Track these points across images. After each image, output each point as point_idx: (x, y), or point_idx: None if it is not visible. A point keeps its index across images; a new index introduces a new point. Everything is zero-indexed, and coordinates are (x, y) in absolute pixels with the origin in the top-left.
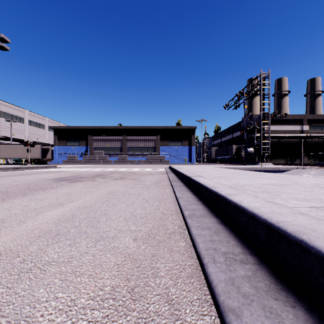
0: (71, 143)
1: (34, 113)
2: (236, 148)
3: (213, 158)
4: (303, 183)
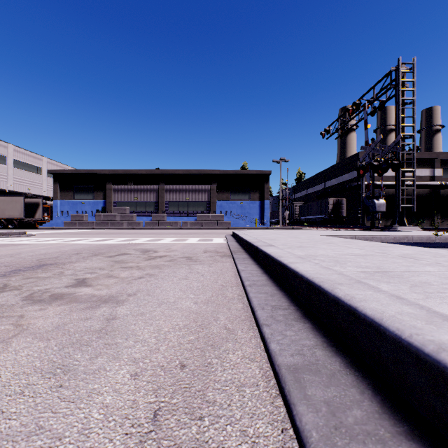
0: (81, 195)
1: (24, 150)
2: (334, 203)
3: (296, 219)
4: None
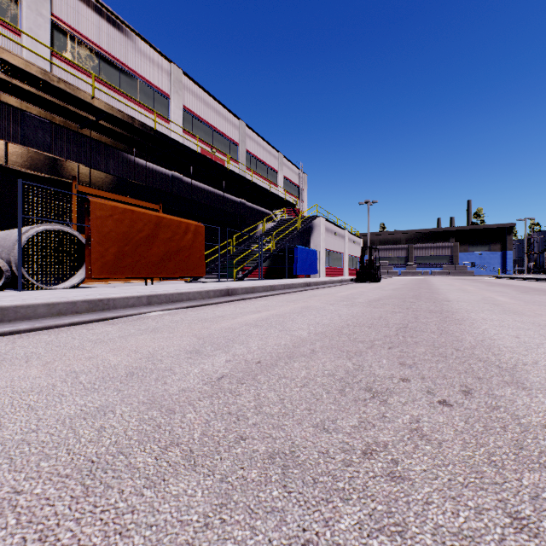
0: None
1: None
2: None
3: None
4: None
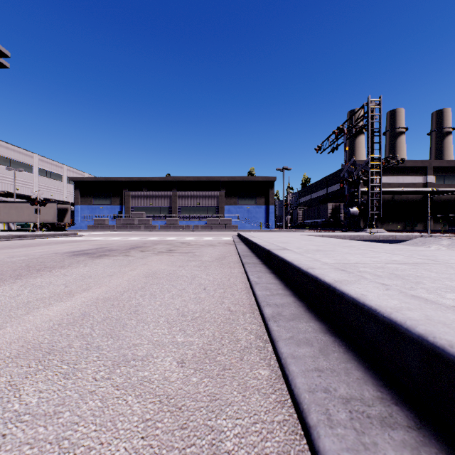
0: (99, 200)
1: (47, 159)
2: (333, 208)
3: (300, 222)
4: (446, 260)
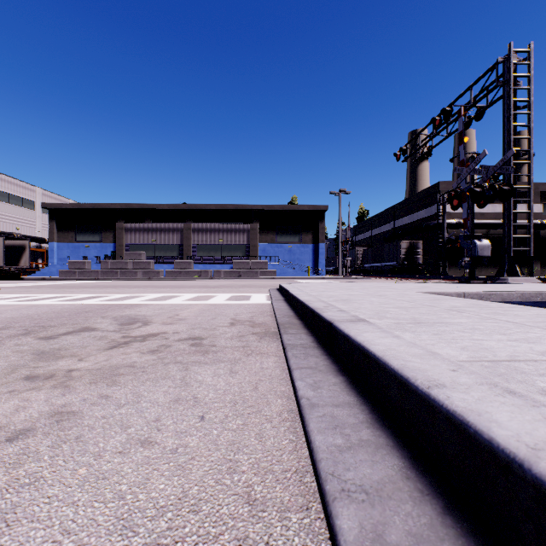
0: (85, 236)
1: (11, 178)
2: (407, 247)
3: (358, 267)
4: None
